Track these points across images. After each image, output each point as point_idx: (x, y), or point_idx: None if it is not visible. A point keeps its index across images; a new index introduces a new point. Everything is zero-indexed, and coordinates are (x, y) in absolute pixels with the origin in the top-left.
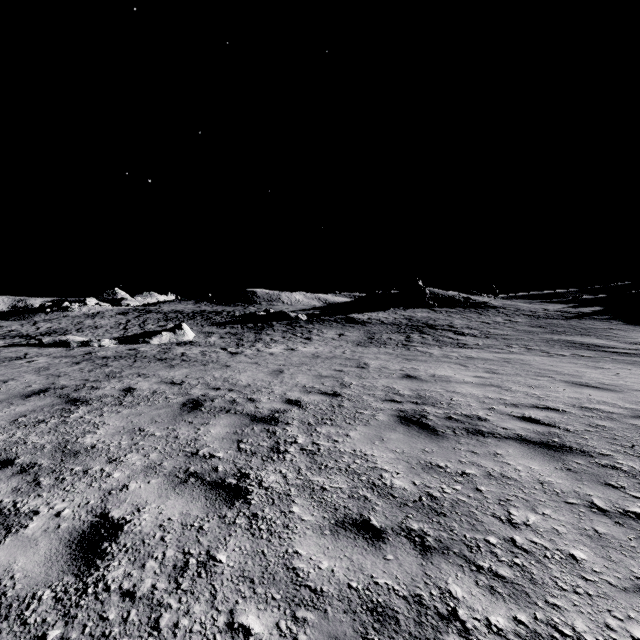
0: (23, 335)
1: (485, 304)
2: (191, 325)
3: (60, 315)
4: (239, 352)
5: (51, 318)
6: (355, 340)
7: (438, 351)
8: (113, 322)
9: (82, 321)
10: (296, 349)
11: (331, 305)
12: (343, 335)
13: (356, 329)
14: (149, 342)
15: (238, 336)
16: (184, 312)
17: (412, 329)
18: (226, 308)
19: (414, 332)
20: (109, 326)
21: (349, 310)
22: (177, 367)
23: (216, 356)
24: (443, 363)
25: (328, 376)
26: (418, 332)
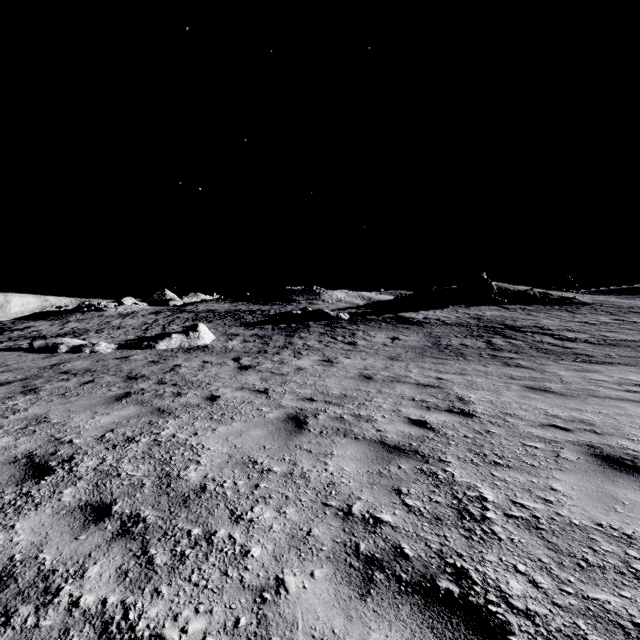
0: (38, 336)
1: (569, 300)
2: (217, 325)
3: (95, 315)
4: (253, 365)
5: (85, 318)
6: (415, 347)
7: (561, 369)
8: (140, 322)
9: (111, 321)
10: (335, 361)
11: (377, 303)
12: (397, 339)
13: (412, 331)
14: (154, 347)
15: (265, 339)
16: (217, 311)
17: (488, 331)
18: (262, 307)
19: (494, 336)
20: (132, 326)
21: (398, 308)
22: (127, 400)
23: (215, 373)
24: (620, 403)
25: (403, 448)
26: (499, 336)
